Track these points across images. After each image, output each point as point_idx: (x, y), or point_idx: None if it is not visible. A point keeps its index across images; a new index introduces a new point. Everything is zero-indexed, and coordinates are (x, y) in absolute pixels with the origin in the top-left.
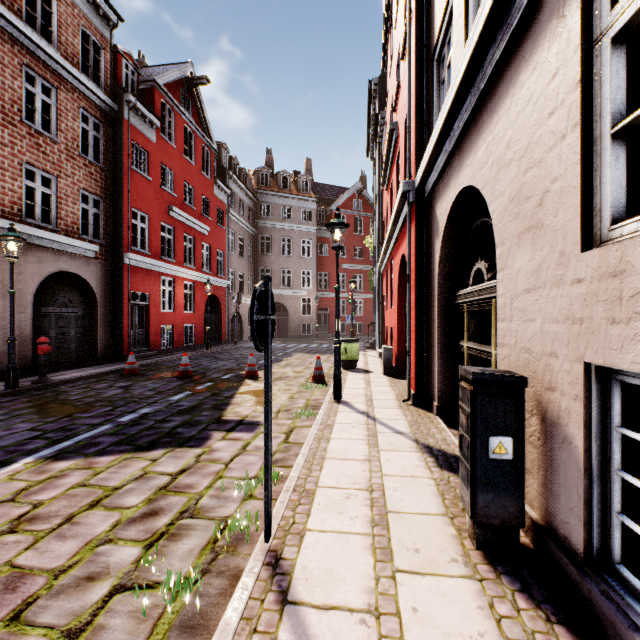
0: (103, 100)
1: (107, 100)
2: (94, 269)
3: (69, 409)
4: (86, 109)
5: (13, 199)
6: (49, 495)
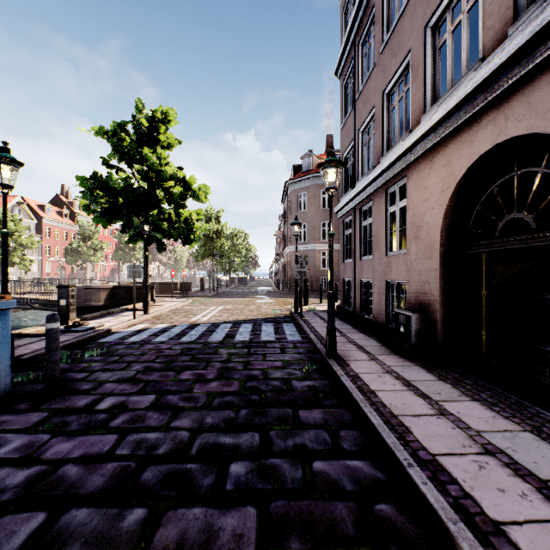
0: None
1: None
2: None
3: None
4: None
5: None
6: None
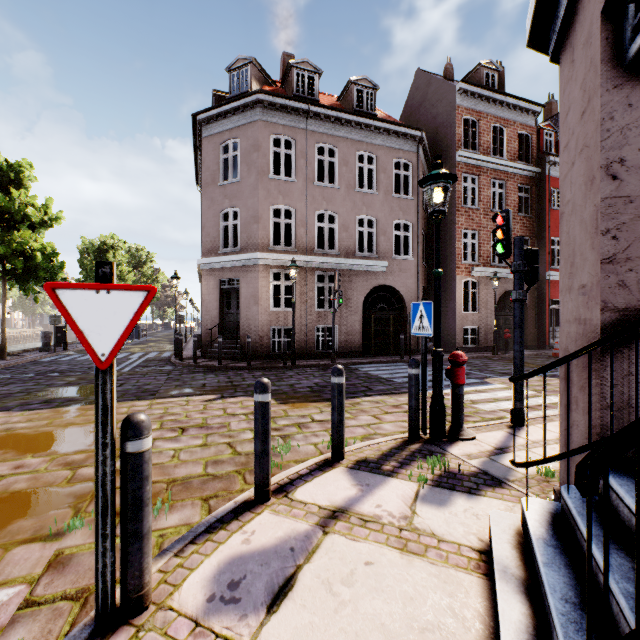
0: (531, 171)
1: (533, 169)
2: (525, 286)
3: (532, 365)
4: (520, 183)
5: (487, 255)
6: (550, 382)
